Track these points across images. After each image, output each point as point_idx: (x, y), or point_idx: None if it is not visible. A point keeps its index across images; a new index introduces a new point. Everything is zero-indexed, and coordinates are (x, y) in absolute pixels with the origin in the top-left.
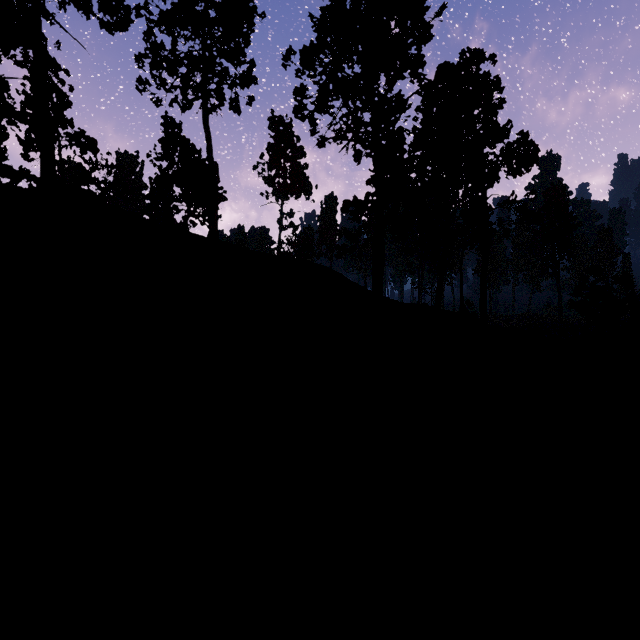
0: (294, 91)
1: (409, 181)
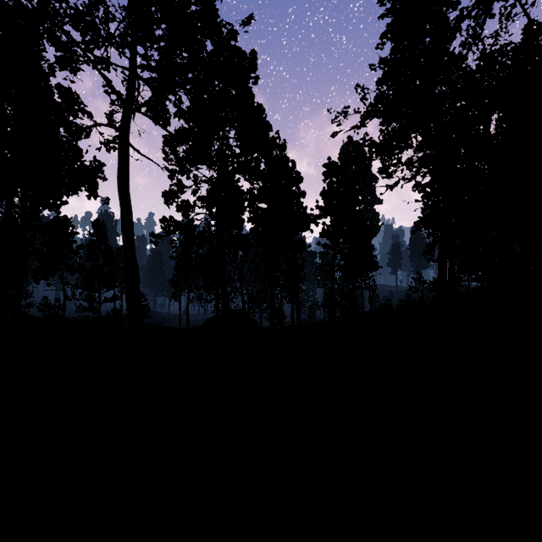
0: None
1: None
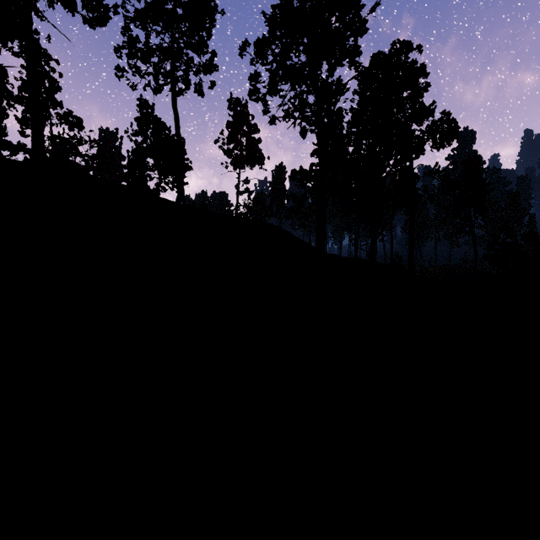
0: (249, 77)
1: (347, 153)
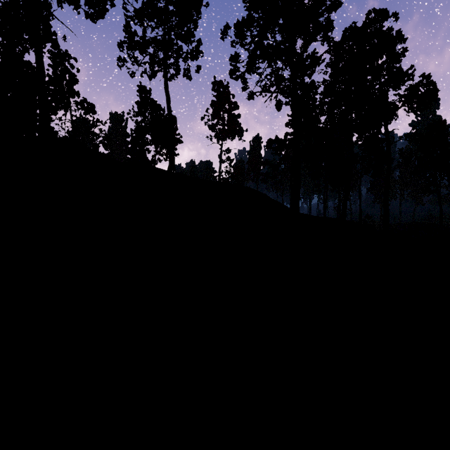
0: (230, 58)
1: (320, 122)
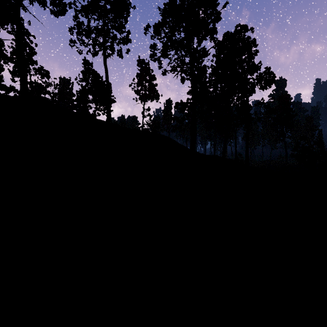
0: (150, 46)
1: (209, 92)
